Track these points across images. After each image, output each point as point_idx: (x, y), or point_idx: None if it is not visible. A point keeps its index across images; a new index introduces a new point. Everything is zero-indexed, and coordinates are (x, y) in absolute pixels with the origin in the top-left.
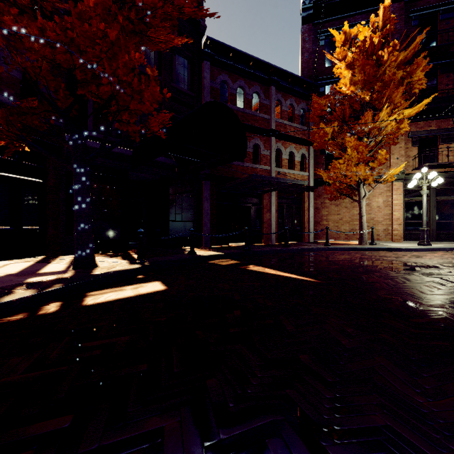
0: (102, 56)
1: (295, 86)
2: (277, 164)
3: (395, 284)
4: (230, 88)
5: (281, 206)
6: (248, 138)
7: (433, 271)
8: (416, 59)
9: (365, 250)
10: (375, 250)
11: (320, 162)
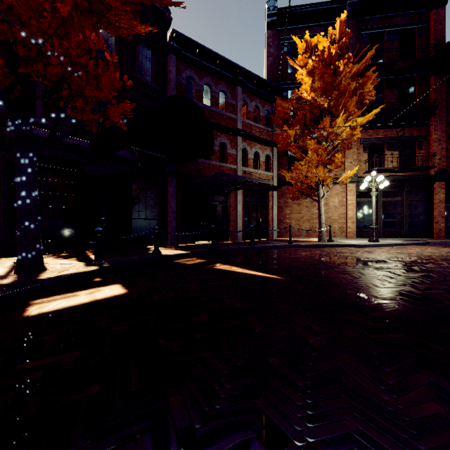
0: (50, 31)
1: (260, 88)
2: (243, 164)
3: (352, 278)
4: (196, 84)
5: (247, 205)
6: (215, 136)
7: (382, 265)
8: (367, 72)
9: (324, 247)
10: (333, 247)
11: (284, 163)
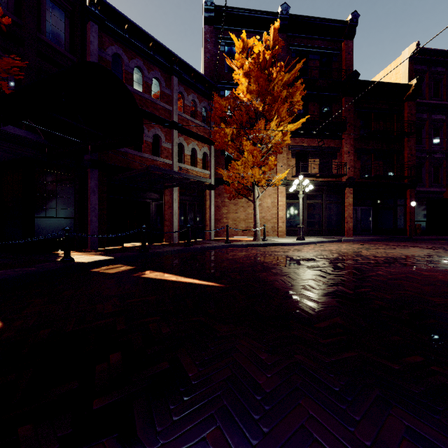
0: None
1: (197, 82)
2: (180, 160)
3: (290, 280)
4: (125, 64)
5: (183, 203)
6: (147, 126)
7: (313, 264)
8: (295, 83)
9: (259, 246)
10: (267, 246)
11: (221, 163)
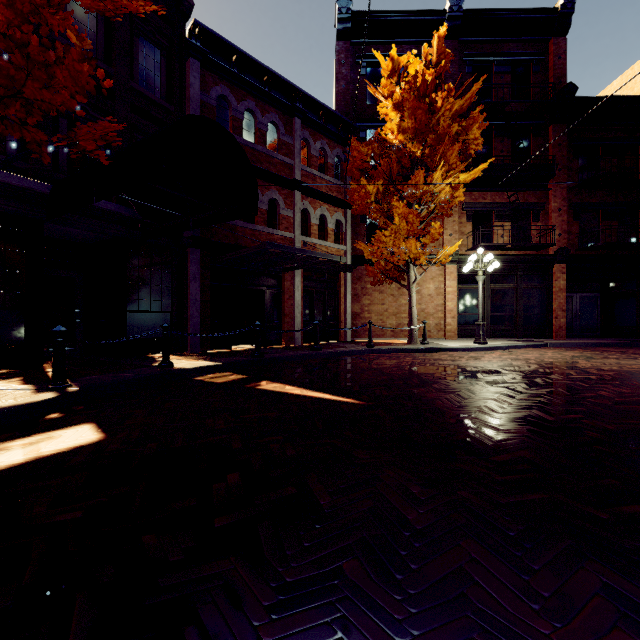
0: None
1: (328, 123)
2: (304, 231)
3: (460, 400)
4: (233, 109)
5: (309, 292)
6: (261, 189)
7: (496, 378)
8: (472, 112)
9: (416, 352)
10: (428, 351)
11: (361, 233)
